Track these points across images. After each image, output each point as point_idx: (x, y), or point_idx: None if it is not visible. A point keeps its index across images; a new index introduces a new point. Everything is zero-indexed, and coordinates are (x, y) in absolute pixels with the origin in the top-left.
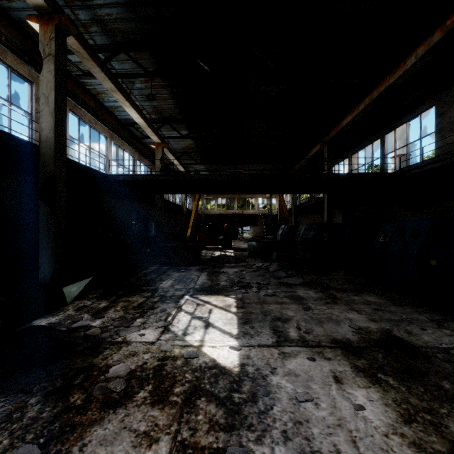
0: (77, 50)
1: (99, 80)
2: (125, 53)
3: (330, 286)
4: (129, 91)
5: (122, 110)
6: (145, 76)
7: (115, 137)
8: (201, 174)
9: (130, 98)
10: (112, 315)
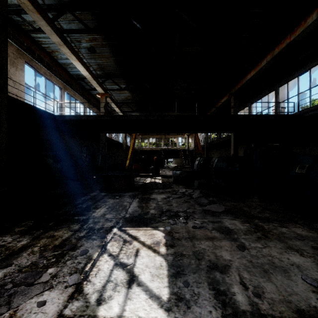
0: (22, 1)
1: (47, 34)
2: (70, 12)
3: (252, 214)
4: (77, 50)
5: (73, 66)
6: (87, 32)
7: (68, 89)
8: (135, 115)
9: (77, 53)
10: (23, 261)
